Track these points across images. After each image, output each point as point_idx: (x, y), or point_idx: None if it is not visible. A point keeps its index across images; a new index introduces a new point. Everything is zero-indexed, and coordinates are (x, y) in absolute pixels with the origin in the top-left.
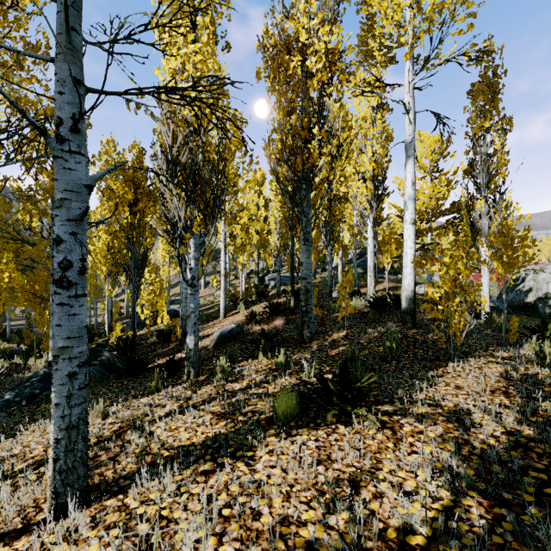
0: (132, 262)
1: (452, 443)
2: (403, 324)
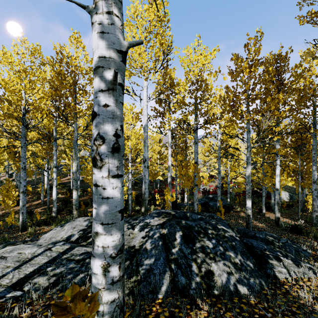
0: None
1: (28, 205)
2: (45, 193)
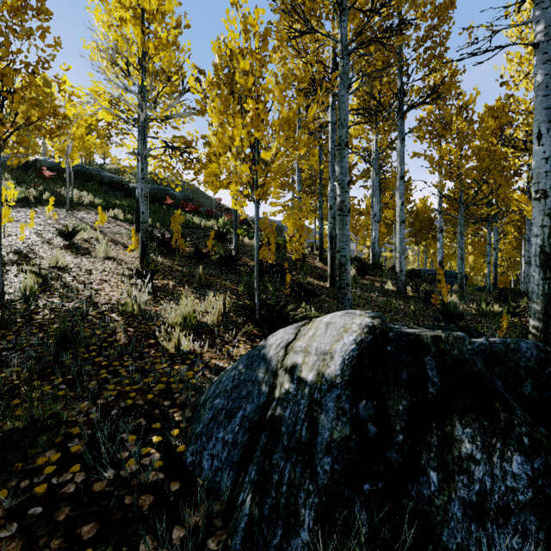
0: (513, 280)
1: None
2: None
